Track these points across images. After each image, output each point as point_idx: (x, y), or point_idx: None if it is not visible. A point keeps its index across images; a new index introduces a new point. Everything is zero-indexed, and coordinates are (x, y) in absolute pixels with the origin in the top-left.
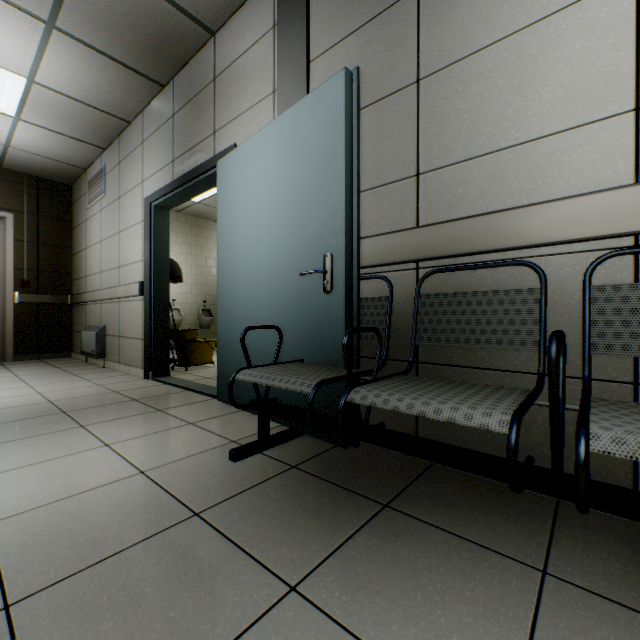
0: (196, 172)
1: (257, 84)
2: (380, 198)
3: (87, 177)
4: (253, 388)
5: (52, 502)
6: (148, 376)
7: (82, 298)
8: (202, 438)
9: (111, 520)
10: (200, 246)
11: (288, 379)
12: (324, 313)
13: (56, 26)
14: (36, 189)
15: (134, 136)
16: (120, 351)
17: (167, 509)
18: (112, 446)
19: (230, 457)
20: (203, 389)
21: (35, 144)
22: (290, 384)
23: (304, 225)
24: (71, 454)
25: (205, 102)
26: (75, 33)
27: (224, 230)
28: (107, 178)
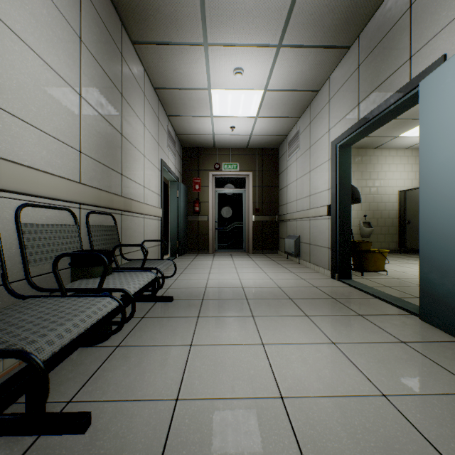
0: (385, 104)
1: None
2: None
3: (287, 140)
4: None
5: (316, 396)
6: (334, 277)
7: (284, 217)
8: (430, 369)
9: None
10: (360, 171)
11: None
12: None
13: (282, 45)
14: (261, 156)
15: (321, 99)
16: (310, 254)
17: None
18: (338, 346)
19: None
20: (392, 300)
21: (263, 129)
22: None
23: None
24: (310, 343)
25: (396, 35)
26: (292, 42)
27: (430, 148)
28: (300, 136)
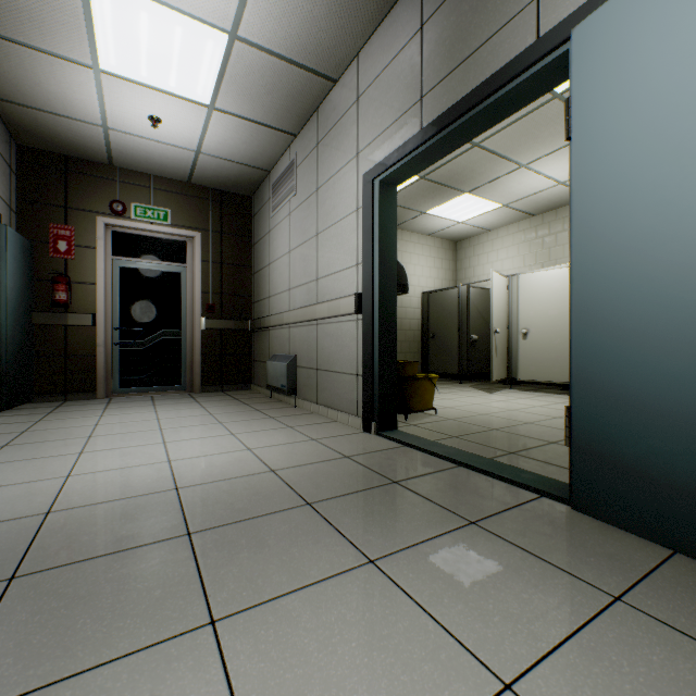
0: (484, 90)
1: None
2: None
3: (270, 181)
4: None
5: None
6: (369, 428)
7: (265, 322)
8: None
9: None
10: None
11: None
12: None
13: None
14: (219, 204)
15: (341, 98)
16: (318, 388)
17: None
18: None
19: None
20: (492, 468)
21: (224, 144)
22: None
23: None
24: None
25: None
26: None
27: (602, 158)
28: (298, 171)
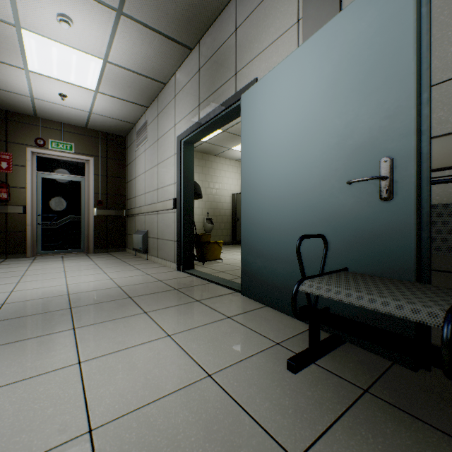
0: (219, 109)
1: (279, 20)
2: (449, 93)
3: (135, 129)
4: (280, 289)
5: (140, 407)
6: (179, 268)
7: (132, 212)
8: (246, 336)
9: (203, 451)
10: (204, 174)
11: (383, 300)
12: (379, 221)
13: (123, 12)
14: (106, 141)
15: (168, 93)
16: (158, 249)
17: (257, 443)
18: (173, 337)
19: (288, 367)
20: (224, 282)
21: (106, 109)
22: (393, 308)
23: (348, 133)
24: (143, 343)
25: (227, 51)
26: (135, 15)
27: (248, 151)
28: (149, 127)
